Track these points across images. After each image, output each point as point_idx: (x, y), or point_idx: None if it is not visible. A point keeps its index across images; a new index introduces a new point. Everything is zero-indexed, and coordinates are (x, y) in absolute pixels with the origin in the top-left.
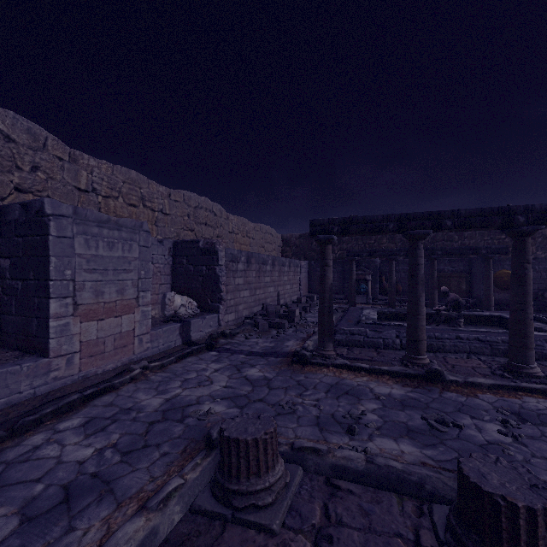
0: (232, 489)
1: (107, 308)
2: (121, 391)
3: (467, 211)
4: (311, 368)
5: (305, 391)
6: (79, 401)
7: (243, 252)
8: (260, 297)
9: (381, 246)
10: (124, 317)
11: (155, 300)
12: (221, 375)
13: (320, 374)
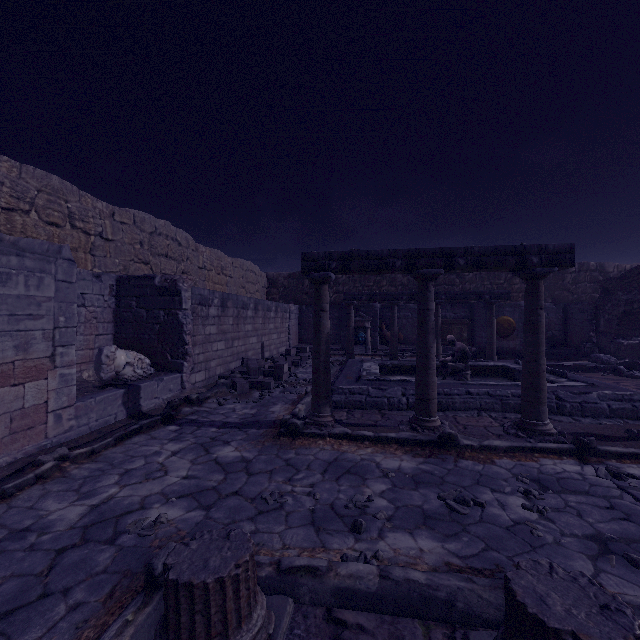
0: None
1: None
2: (17, 500)
3: (480, 249)
4: (303, 441)
5: (296, 473)
6: None
7: (216, 293)
8: (239, 349)
9: (381, 289)
10: (29, 385)
11: (88, 357)
12: (181, 460)
13: (314, 449)
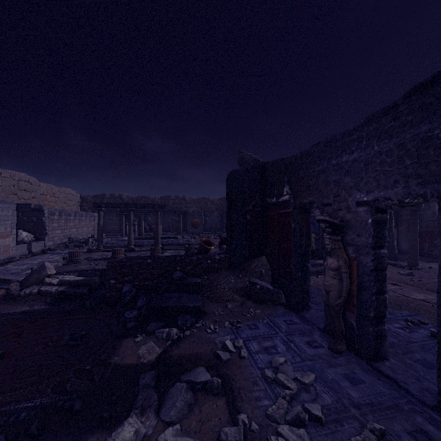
0: (72, 259)
1: (1, 235)
2: (17, 262)
3: (143, 203)
4: (94, 253)
5: (90, 256)
6: (5, 263)
7: (57, 210)
8: (67, 234)
9: None
10: (6, 239)
11: None
12: (57, 257)
13: (96, 254)
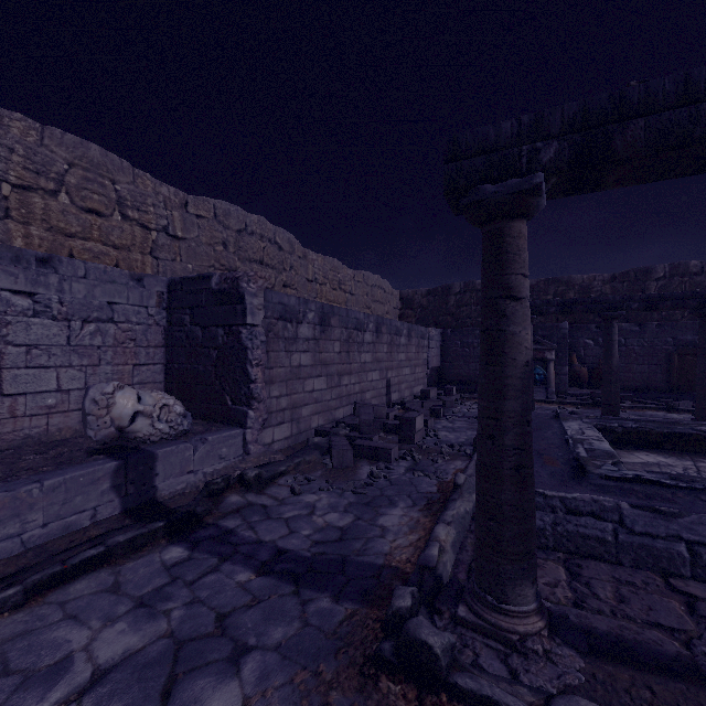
0: None
1: None
2: None
3: None
4: None
5: None
6: None
7: (311, 303)
8: (350, 389)
9: None
10: None
11: None
12: None
13: None
